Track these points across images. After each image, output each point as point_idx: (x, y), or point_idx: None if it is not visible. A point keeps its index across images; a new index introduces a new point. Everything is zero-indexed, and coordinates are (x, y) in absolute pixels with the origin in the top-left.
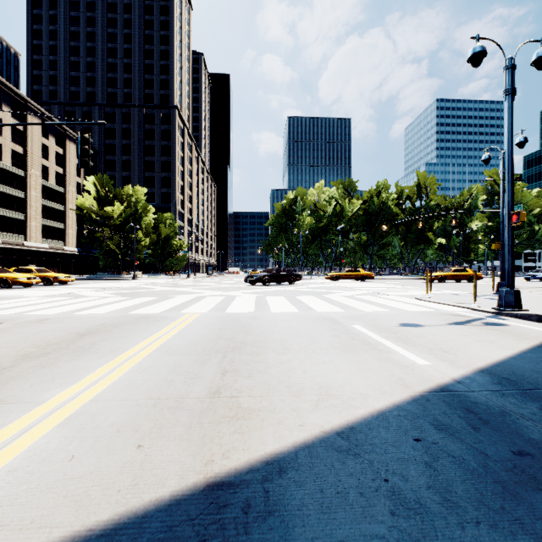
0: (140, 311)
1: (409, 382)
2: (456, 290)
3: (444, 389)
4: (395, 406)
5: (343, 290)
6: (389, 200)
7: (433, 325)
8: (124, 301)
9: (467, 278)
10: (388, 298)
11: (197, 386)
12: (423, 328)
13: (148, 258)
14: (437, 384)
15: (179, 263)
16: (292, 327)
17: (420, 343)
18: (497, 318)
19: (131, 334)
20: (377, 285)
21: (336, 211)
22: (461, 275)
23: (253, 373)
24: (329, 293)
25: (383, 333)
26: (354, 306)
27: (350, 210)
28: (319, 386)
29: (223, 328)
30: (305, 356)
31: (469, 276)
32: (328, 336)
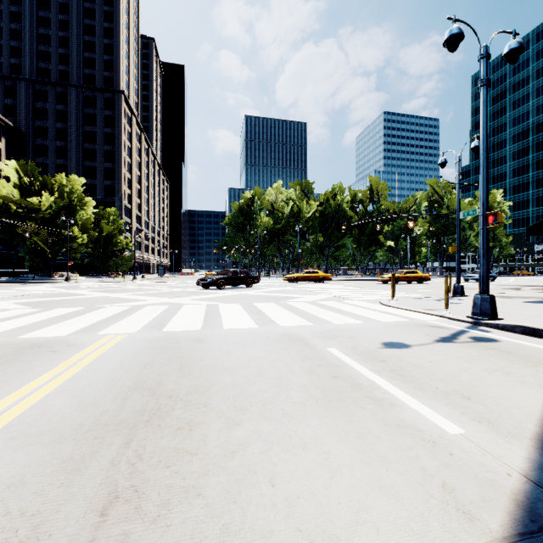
0: (37, 333)
1: (465, 498)
2: (414, 293)
3: (538, 520)
4: None
5: (304, 294)
6: (344, 203)
7: (421, 344)
8: (26, 316)
9: (418, 279)
10: (353, 304)
11: None
12: (413, 349)
13: (87, 258)
14: (515, 501)
15: (124, 264)
16: (250, 356)
17: (424, 380)
18: (479, 330)
19: None
20: (336, 288)
21: (294, 212)
22: (412, 277)
23: (171, 498)
24: (289, 298)
25: (369, 362)
26: (321, 316)
27: (307, 211)
28: (307, 542)
29: (150, 362)
30: (271, 429)
31: (419, 277)
32: (300, 373)
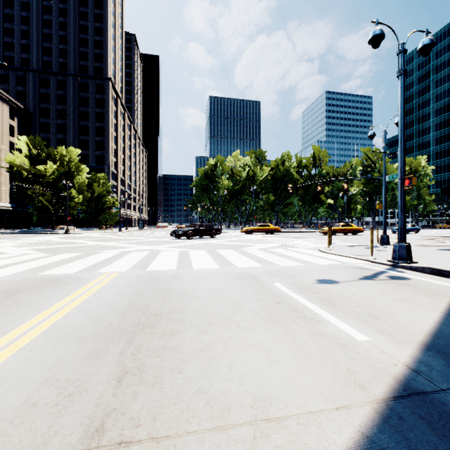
0: (52, 271)
1: (361, 377)
2: (348, 242)
3: (408, 390)
4: (366, 441)
5: (257, 243)
6: (291, 168)
7: (347, 281)
8: (41, 259)
9: (352, 231)
10: (297, 251)
11: (71, 417)
12: (340, 285)
13: (82, 214)
14: (395, 379)
15: (112, 218)
16: (214, 288)
17: (346, 306)
18: (396, 271)
19: (23, 306)
20: (284, 238)
21: (249, 175)
22: (347, 229)
23: (163, 373)
24: (245, 246)
25: (305, 293)
26: (270, 260)
27: (260, 175)
28: (252, 398)
29: (139, 292)
30: (229, 335)
31: (354, 230)
32: (251, 300)
